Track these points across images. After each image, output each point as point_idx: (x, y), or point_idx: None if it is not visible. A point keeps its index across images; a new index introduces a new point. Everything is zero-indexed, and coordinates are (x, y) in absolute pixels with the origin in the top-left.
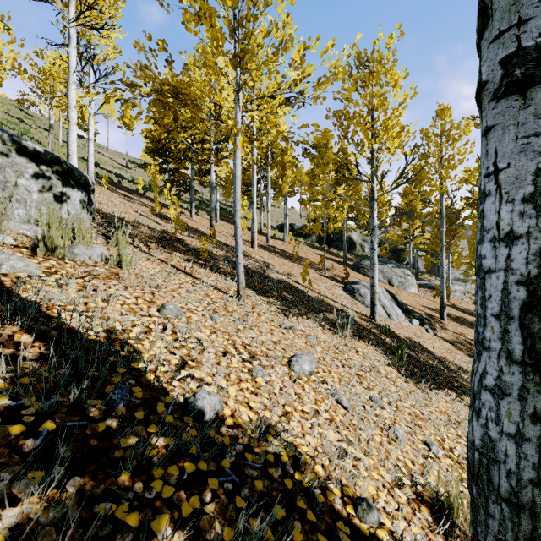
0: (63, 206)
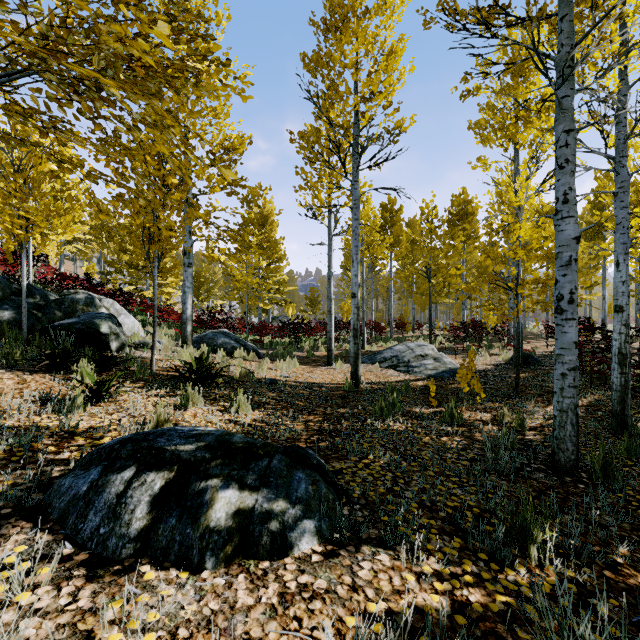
0: None
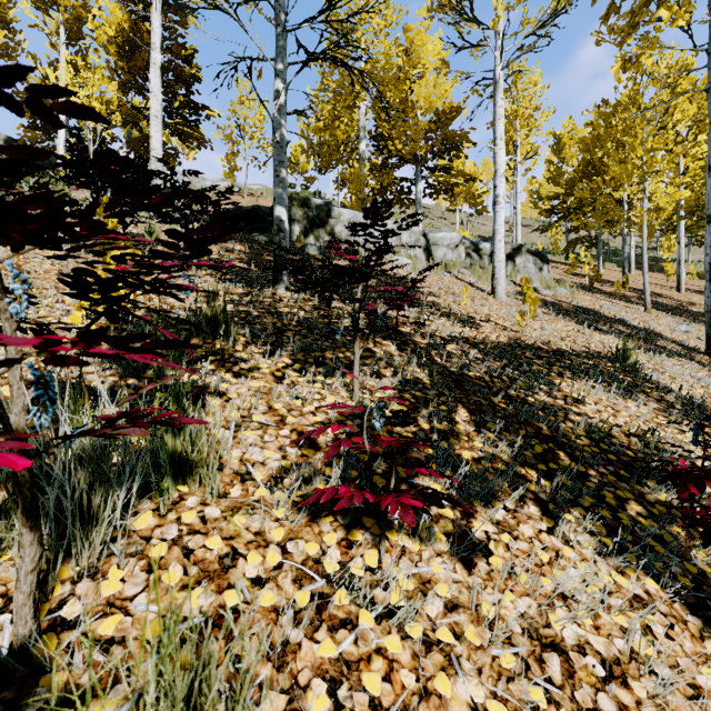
0: (541, 273)
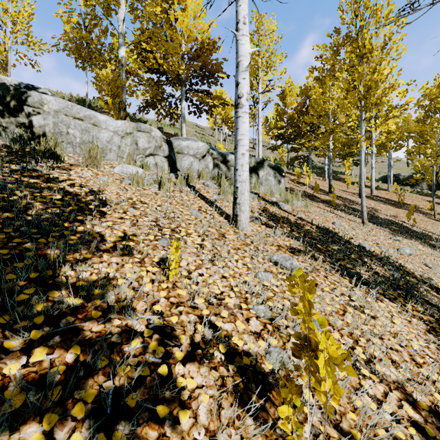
0: (280, 185)
